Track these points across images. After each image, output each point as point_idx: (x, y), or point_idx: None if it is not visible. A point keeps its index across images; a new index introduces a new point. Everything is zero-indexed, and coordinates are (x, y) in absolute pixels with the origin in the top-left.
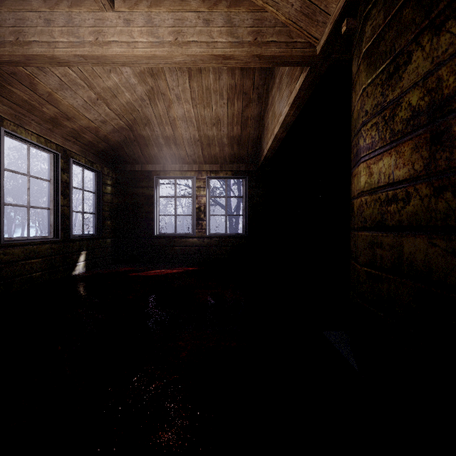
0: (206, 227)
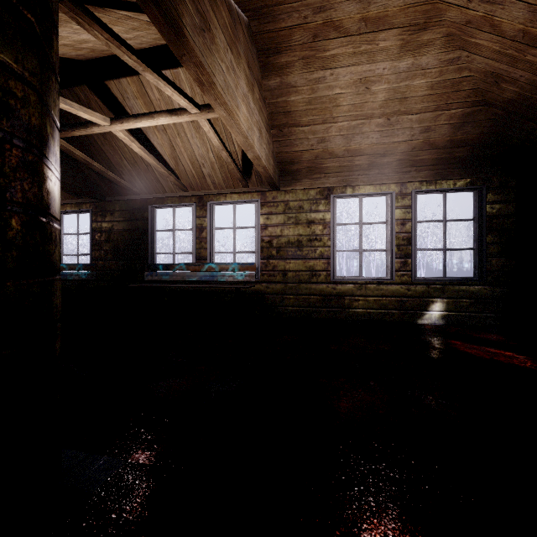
0: None
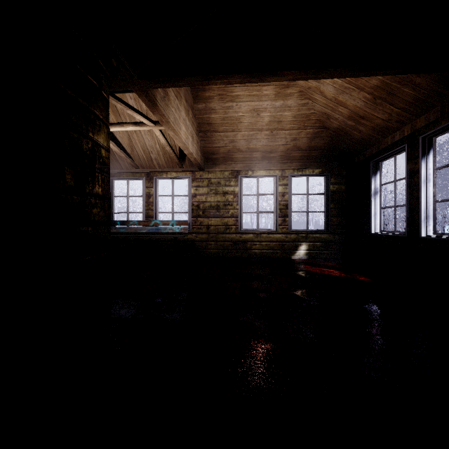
0: (419, 223)
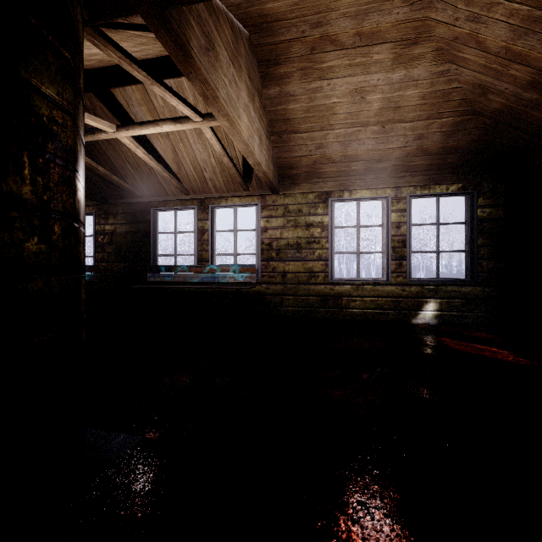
0: None
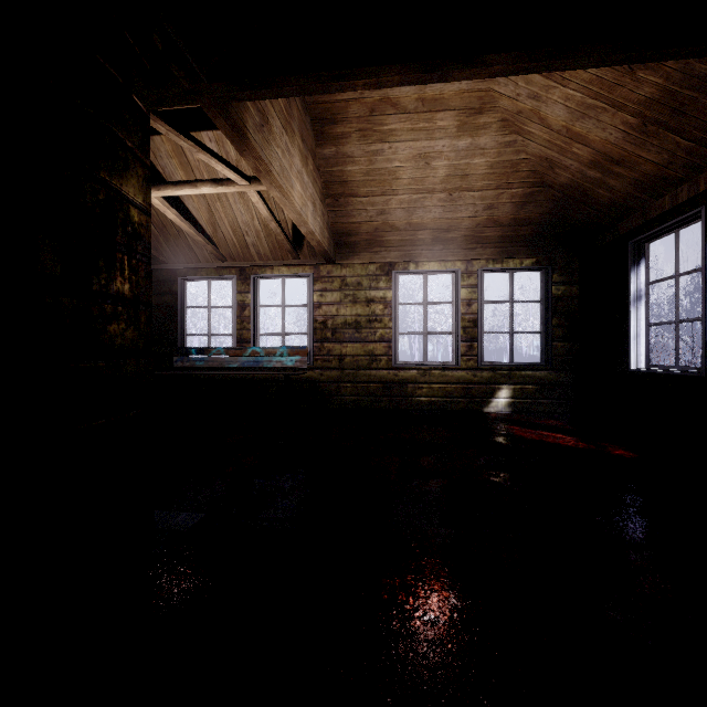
0: None
